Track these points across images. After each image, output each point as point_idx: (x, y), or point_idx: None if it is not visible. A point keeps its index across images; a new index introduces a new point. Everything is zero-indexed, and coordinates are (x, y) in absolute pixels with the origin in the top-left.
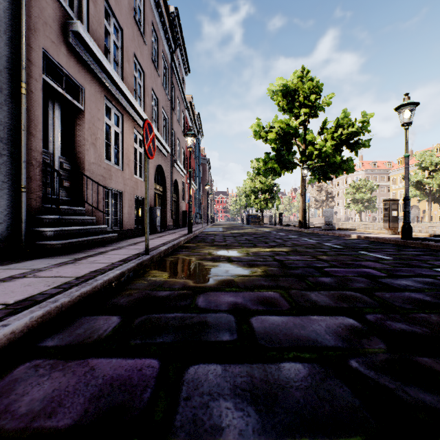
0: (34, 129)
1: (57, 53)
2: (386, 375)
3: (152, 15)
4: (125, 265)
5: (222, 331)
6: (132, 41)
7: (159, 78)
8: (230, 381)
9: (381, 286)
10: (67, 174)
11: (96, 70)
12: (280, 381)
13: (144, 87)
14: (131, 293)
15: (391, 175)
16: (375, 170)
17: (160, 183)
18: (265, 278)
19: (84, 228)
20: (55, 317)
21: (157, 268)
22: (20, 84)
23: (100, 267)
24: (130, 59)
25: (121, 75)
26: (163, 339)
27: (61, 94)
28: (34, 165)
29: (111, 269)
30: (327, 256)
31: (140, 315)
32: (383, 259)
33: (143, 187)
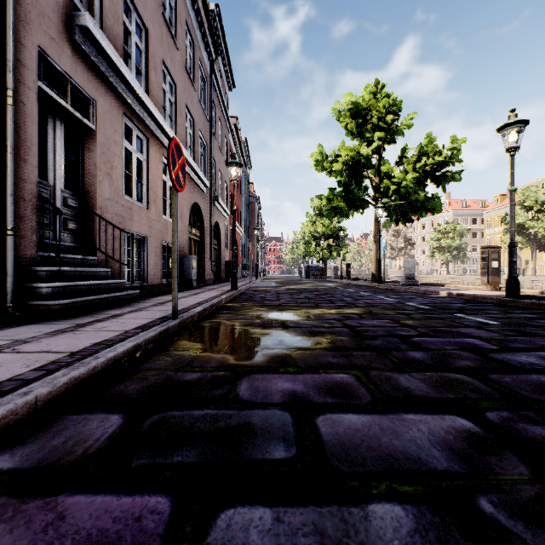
0: (25, 153)
1: (58, 54)
2: (544, 531)
3: (186, 13)
4: (142, 335)
5: (273, 440)
6: (160, 44)
7: (195, 93)
8: (286, 544)
9: (495, 364)
10: (72, 213)
11: (112, 79)
12: (371, 544)
13: (176, 104)
14: (146, 376)
15: (485, 217)
16: (465, 211)
17: (197, 226)
18: (333, 353)
19: (94, 283)
20: (24, 419)
21: (186, 337)
22: (5, 92)
23: (107, 337)
24: (158, 67)
25: (145, 87)
26: (182, 456)
27: (64, 108)
28: (26, 200)
29: (123, 339)
30: (413, 320)
31: (153, 413)
32: (488, 324)
33: None
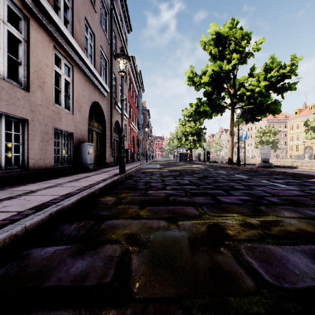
0: None
1: None
2: None
3: None
4: None
5: None
6: None
7: (95, 15)
8: None
9: None
10: None
11: None
12: None
13: (73, 10)
14: None
15: (289, 123)
16: (274, 120)
17: (100, 122)
18: None
19: None
20: None
21: None
22: None
23: None
24: None
25: None
26: None
27: None
28: None
29: None
30: None
31: None
32: None
33: (70, 120)
